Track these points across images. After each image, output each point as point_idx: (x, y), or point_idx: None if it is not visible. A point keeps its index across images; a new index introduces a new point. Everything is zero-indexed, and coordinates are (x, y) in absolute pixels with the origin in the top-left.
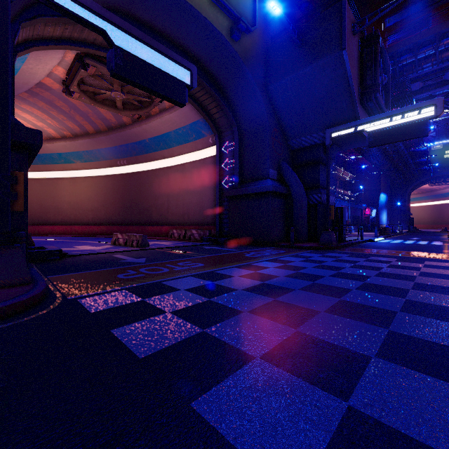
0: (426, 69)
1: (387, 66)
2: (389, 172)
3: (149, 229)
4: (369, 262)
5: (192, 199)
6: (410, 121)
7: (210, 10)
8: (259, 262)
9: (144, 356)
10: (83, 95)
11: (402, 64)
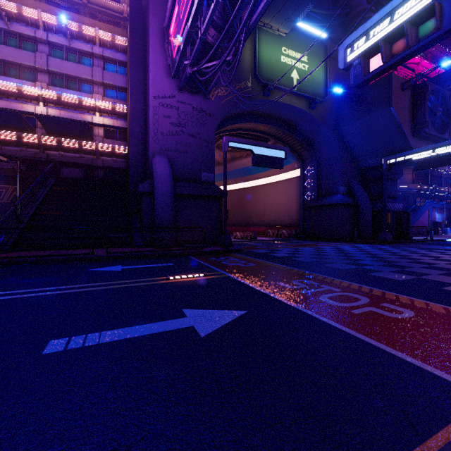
0: None
1: (446, 97)
2: None
3: (250, 229)
4: (392, 249)
5: (282, 208)
6: (444, 153)
7: (296, 99)
8: (322, 247)
9: (280, 256)
10: (216, 149)
11: None
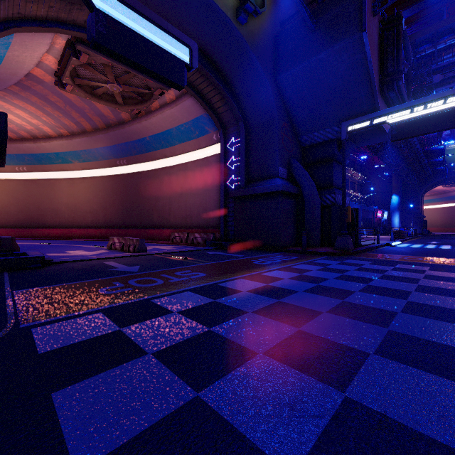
0: (447, 61)
1: (409, 53)
2: (402, 173)
3: (149, 233)
4: (399, 272)
5: (195, 200)
6: (440, 110)
7: None
8: (270, 271)
9: None
10: (76, 87)
11: (420, 55)
